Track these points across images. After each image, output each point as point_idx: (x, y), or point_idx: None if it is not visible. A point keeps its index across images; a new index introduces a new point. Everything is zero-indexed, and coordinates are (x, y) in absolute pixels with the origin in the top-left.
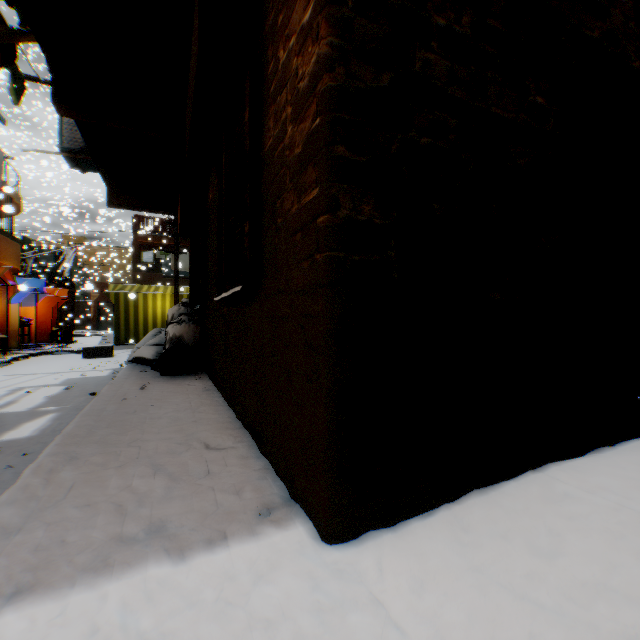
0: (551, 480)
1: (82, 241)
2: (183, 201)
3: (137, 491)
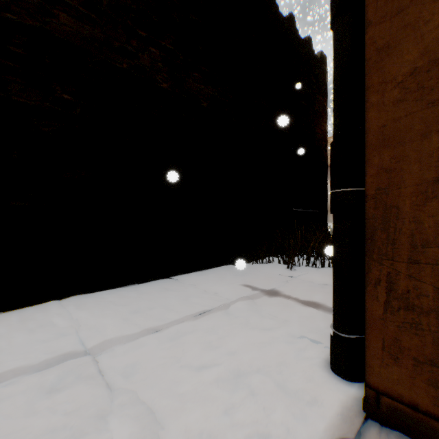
0: (55, 303)
1: None
2: None
3: None
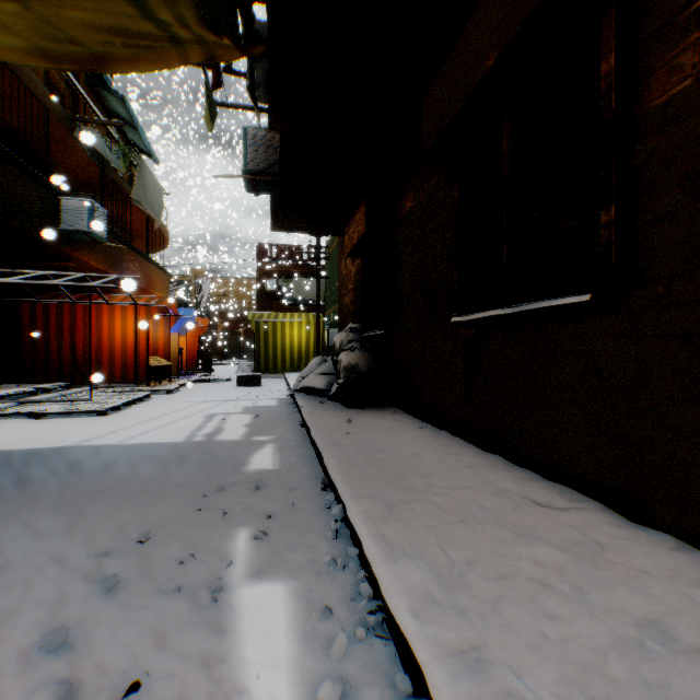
0: None
1: (203, 273)
2: (368, 214)
3: (541, 564)
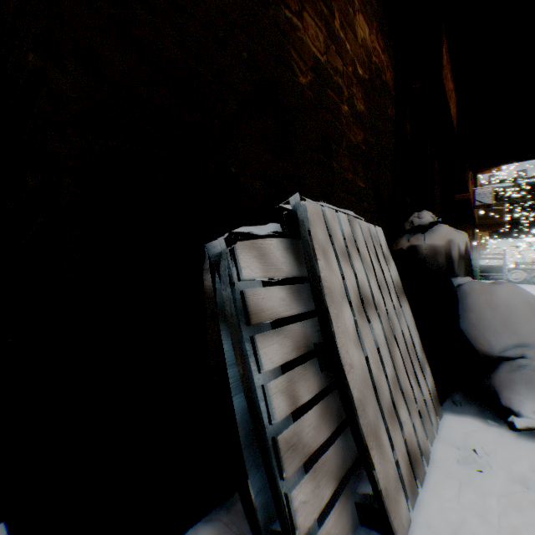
0: None
1: None
2: None
3: None
